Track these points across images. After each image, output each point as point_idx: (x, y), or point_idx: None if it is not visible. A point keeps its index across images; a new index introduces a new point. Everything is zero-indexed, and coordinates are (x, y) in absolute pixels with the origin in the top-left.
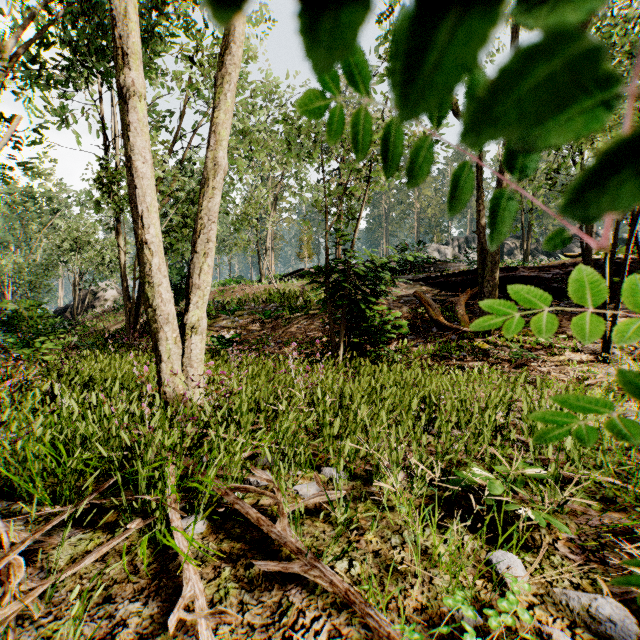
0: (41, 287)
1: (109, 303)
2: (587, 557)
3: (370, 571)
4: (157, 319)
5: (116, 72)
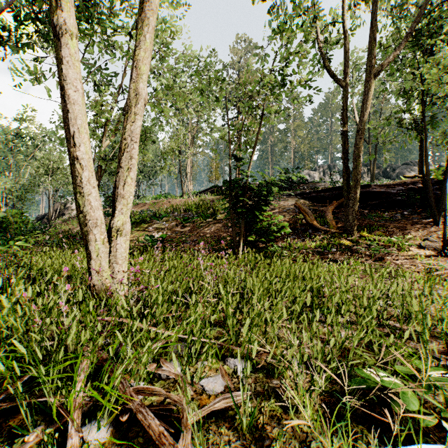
0: (24, 200)
1: (75, 212)
2: None
3: None
4: (87, 223)
5: (52, 14)
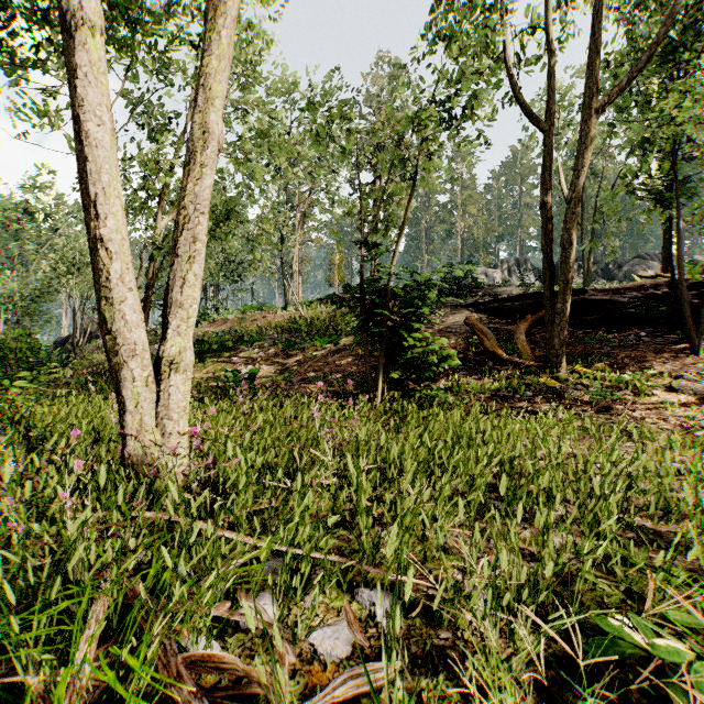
0: (34, 314)
1: None
2: None
3: None
4: (118, 351)
5: None
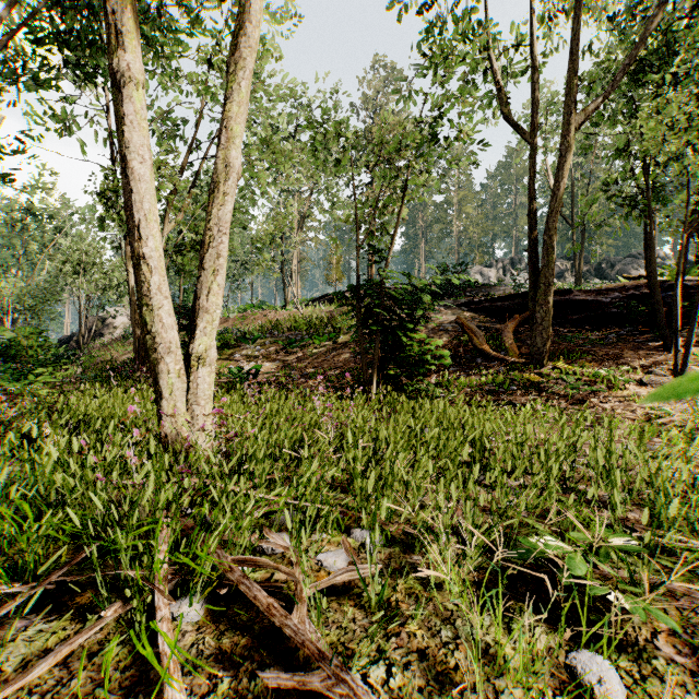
0: (43, 313)
1: (119, 331)
2: (698, 659)
3: (417, 696)
4: (157, 348)
5: (108, 55)
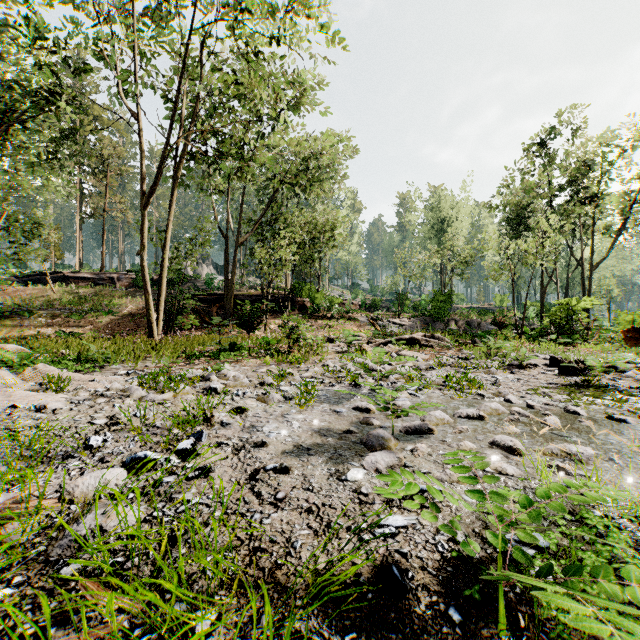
0: None
1: None
2: None
3: None
4: (153, 320)
5: (141, 250)
